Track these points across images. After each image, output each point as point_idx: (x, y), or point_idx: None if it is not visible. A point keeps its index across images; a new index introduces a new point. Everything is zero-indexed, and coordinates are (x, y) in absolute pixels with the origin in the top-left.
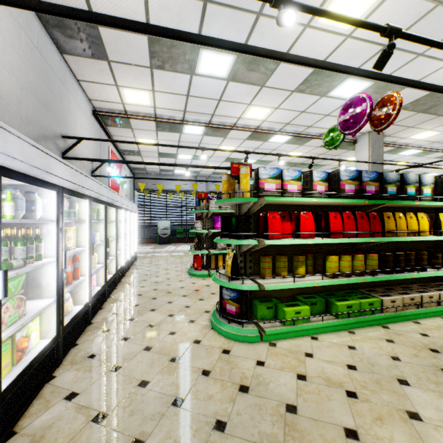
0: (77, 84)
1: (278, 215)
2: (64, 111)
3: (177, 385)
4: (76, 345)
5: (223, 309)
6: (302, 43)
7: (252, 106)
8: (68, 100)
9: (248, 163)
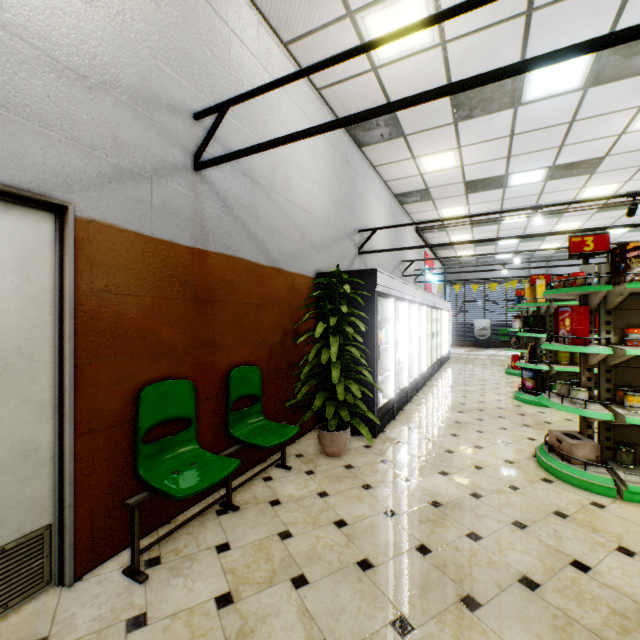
0: (407, 216)
1: None
2: (402, 243)
3: (481, 407)
4: (422, 389)
5: (522, 386)
6: (625, 141)
7: (587, 187)
8: (404, 233)
9: (547, 274)
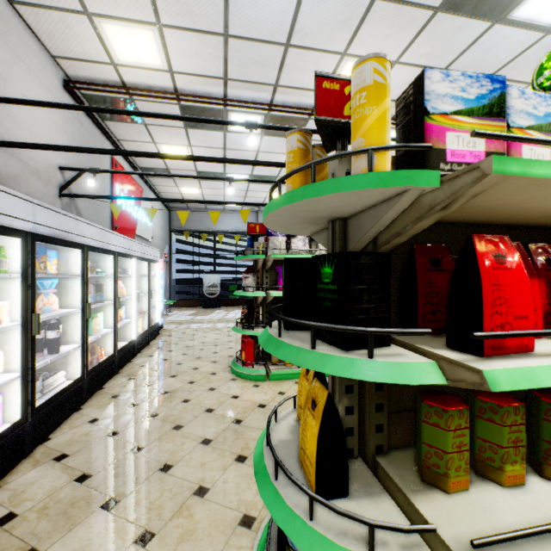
0: (12, 11)
1: (513, 251)
2: None
3: None
4: None
5: None
6: None
7: (349, 58)
8: None
9: None
